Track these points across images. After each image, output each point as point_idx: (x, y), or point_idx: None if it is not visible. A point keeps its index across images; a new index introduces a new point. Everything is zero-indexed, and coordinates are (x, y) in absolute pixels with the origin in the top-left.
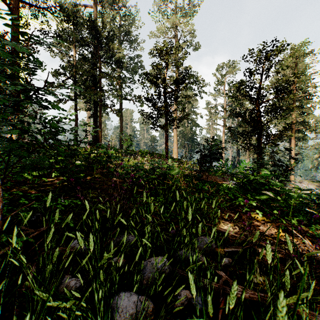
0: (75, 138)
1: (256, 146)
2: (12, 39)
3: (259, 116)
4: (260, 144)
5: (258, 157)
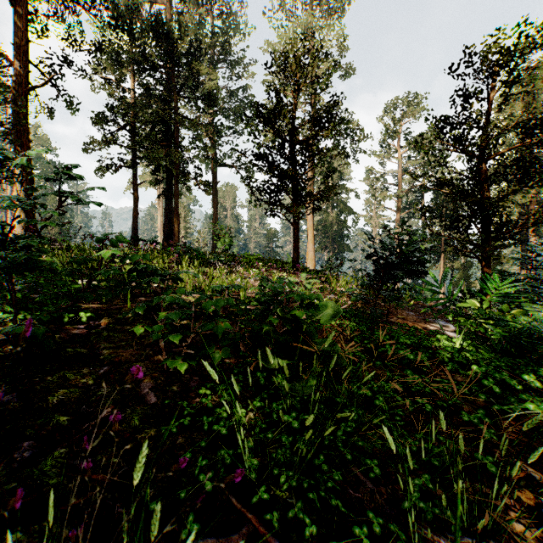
0: (134, 233)
1: (484, 245)
2: (15, 53)
3: (486, 184)
4: (489, 242)
5: (484, 267)
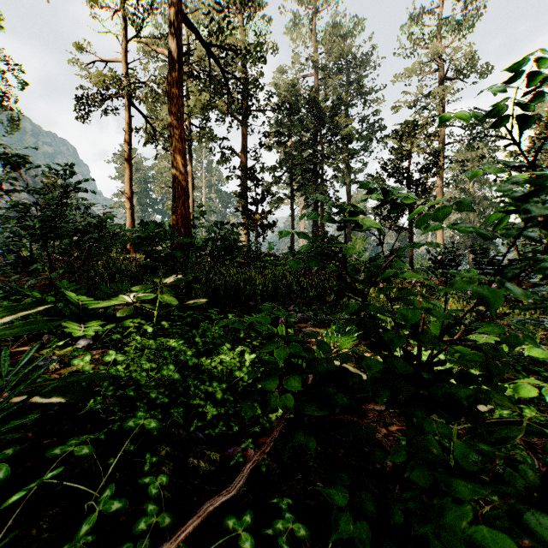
0: (292, 244)
1: None
2: (242, 151)
3: None
4: None
5: None
